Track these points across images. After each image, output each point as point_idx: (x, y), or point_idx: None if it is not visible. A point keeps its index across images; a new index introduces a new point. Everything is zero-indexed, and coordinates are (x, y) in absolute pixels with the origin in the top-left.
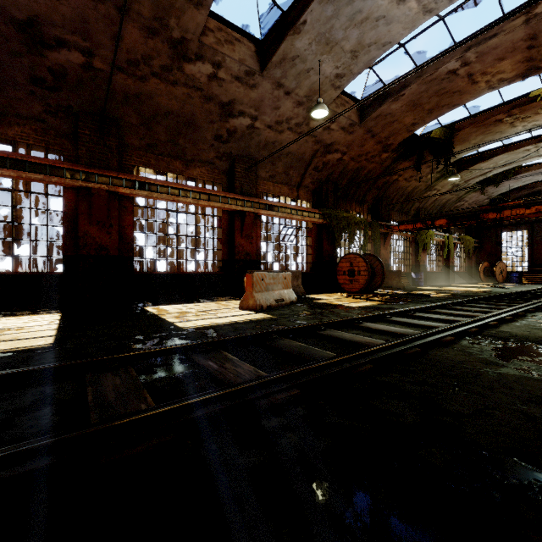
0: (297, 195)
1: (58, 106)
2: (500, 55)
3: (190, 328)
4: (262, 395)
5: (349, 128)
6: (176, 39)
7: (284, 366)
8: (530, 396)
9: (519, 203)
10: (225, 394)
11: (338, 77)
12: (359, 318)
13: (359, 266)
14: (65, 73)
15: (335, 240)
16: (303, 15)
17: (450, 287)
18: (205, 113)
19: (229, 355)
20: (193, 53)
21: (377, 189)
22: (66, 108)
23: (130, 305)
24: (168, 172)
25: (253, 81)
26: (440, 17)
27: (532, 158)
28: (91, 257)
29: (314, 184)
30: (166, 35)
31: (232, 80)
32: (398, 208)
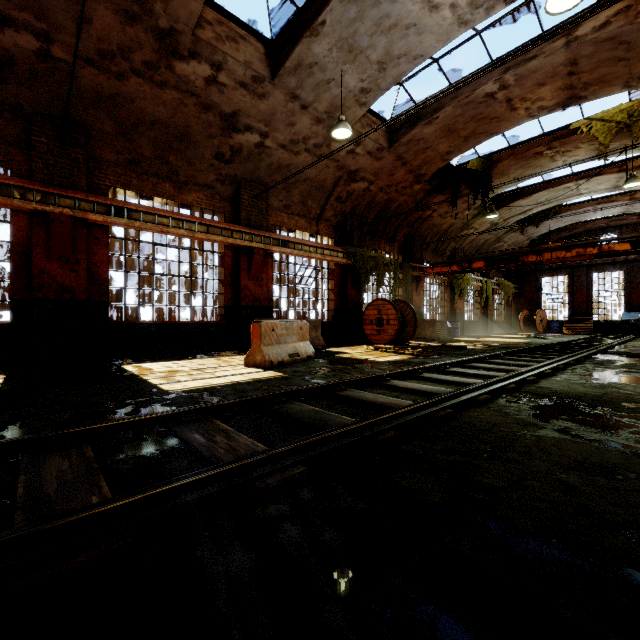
0: (317, 229)
1: (2, 103)
2: (539, 80)
3: (179, 391)
4: (258, 475)
5: (377, 153)
6: (163, 29)
7: (292, 436)
8: (570, 462)
9: (560, 245)
10: (208, 477)
11: (363, 92)
12: (385, 374)
13: (388, 314)
14: (12, 60)
15: (361, 284)
16: (322, 14)
17: (488, 338)
18: (202, 125)
19: (223, 424)
20: (186, 49)
21: (409, 225)
22: (14, 107)
23: (104, 363)
24: (156, 196)
25: (262, 90)
26: (477, 31)
27: (572, 197)
28: (50, 301)
29: (337, 217)
30: (150, 22)
31: (236, 86)
32: (432, 248)
